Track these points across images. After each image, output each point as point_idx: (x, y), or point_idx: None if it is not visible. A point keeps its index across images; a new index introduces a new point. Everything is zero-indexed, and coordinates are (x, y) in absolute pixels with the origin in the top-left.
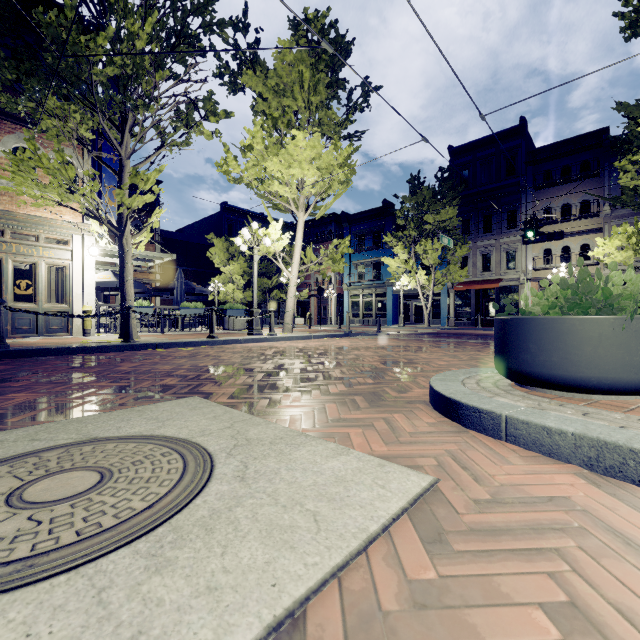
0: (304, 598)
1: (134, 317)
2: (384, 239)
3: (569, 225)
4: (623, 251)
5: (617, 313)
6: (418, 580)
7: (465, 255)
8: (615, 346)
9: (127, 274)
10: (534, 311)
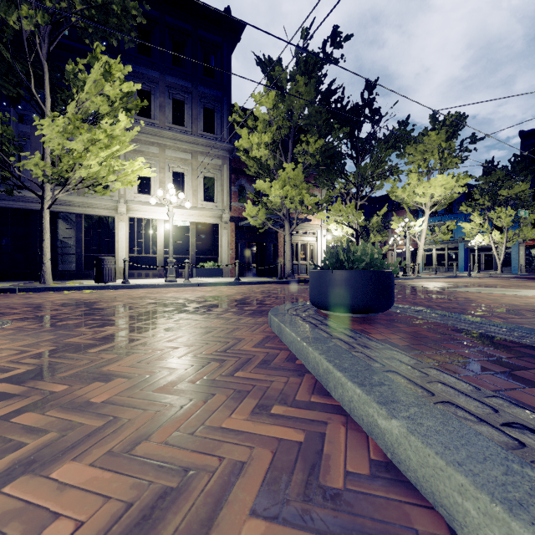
0: None
1: None
2: (460, 208)
3: None
4: None
5: None
6: None
7: None
8: None
9: None
10: None
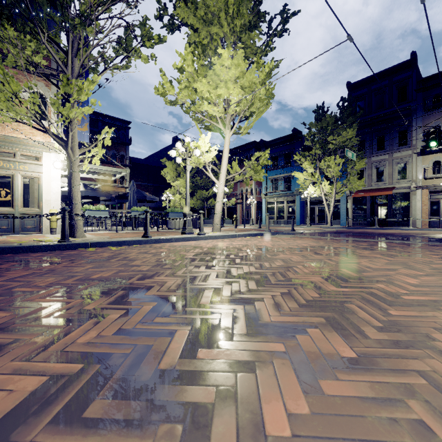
0: None
1: (80, 218)
2: (294, 158)
3: None
4: None
5: None
6: None
7: (361, 169)
8: None
9: (74, 181)
10: None
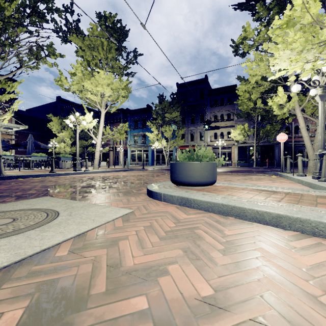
0: (87, 231)
1: (2, 161)
2: (147, 124)
3: (223, 123)
4: (240, 135)
5: (200, 161)
6: (118, 226)
7: (183, 133)
8: (198, 171)
9: None
10: (181, 160)
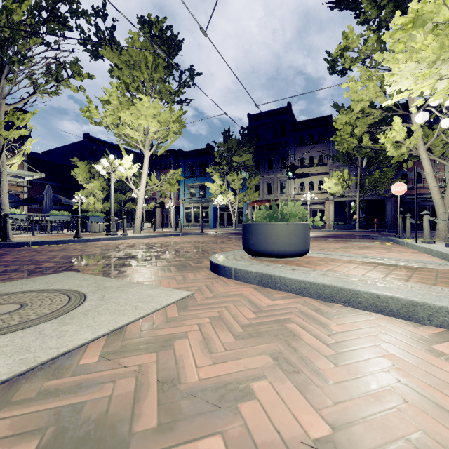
0: (126, 324)
1: (9, 222)
2: (207, 170)
3: (313, 169)
4: (337, 186)
5: (286, 221)
6: (171, 317)
7: (257, 183)
8: (283, 236)
9: (2, 189)
10: (259, 220)
